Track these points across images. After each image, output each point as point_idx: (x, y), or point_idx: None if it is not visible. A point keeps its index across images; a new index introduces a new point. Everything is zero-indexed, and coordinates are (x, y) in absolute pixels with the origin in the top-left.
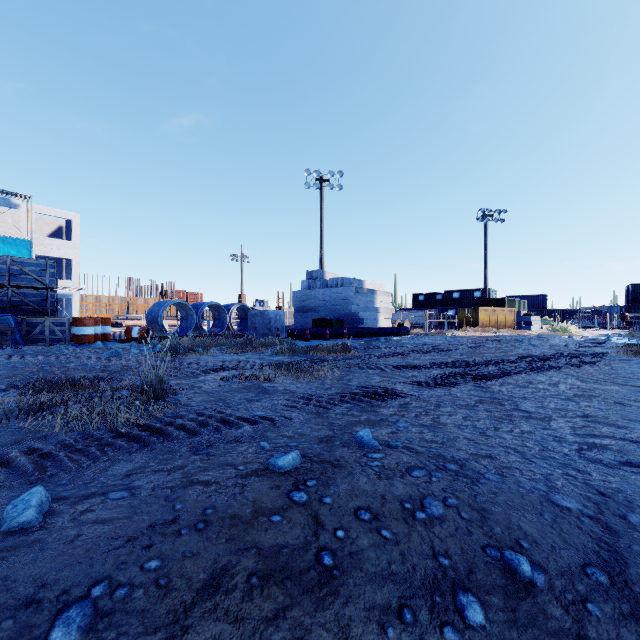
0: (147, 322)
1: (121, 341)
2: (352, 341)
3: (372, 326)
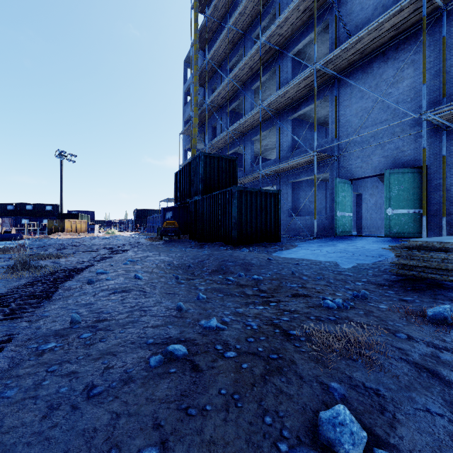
0: None
1: None
2: None
3: None
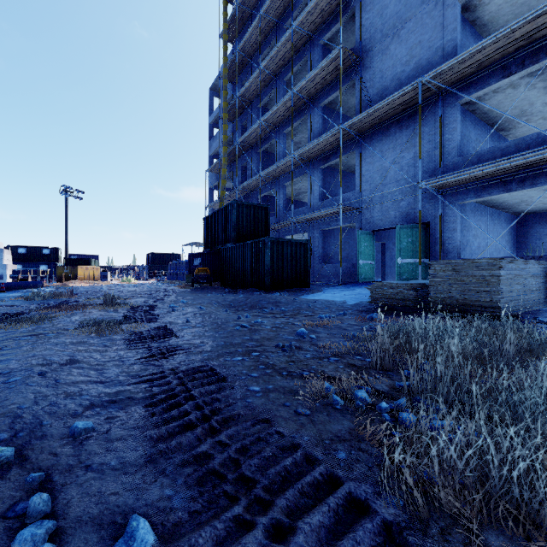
0: None
1: None
2: (17, 293)
3: (4, 281)
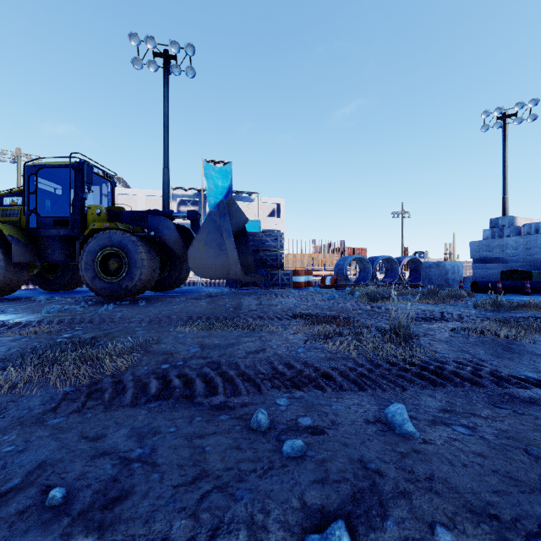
0: (334, 273)
1: (322, 287)
2: None
3: None
